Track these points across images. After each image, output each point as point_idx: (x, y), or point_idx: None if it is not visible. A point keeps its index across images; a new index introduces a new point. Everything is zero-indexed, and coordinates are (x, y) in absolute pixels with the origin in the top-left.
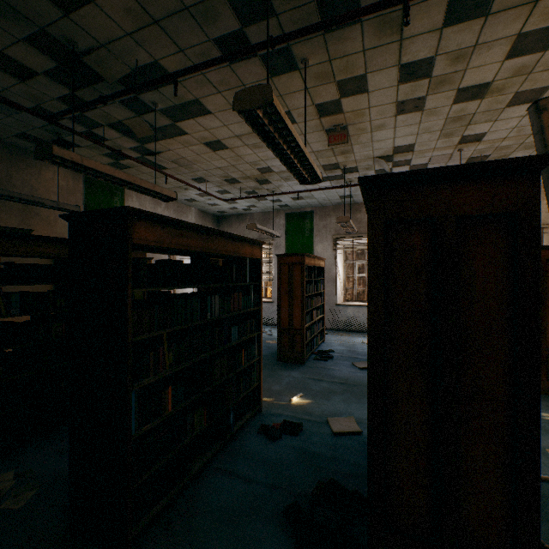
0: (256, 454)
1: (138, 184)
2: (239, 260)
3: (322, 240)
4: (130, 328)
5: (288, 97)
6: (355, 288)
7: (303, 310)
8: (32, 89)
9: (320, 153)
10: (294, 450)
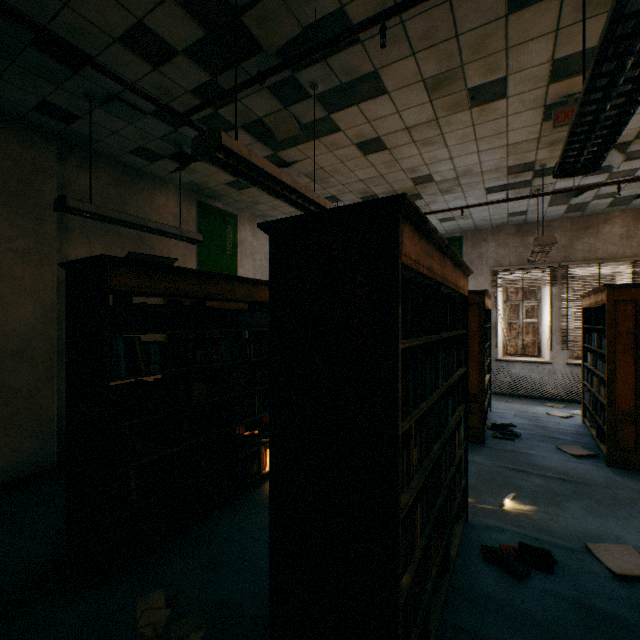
0: (506, 604)
1: (303, 193)
2: (446, 297)
3: (474, 274)
4: (399, 414)
5: (517, 50)
6: (521, 338)
7: (481, 368)
8: (164, 79)
9: (515, 147)
10: (568, 604)
